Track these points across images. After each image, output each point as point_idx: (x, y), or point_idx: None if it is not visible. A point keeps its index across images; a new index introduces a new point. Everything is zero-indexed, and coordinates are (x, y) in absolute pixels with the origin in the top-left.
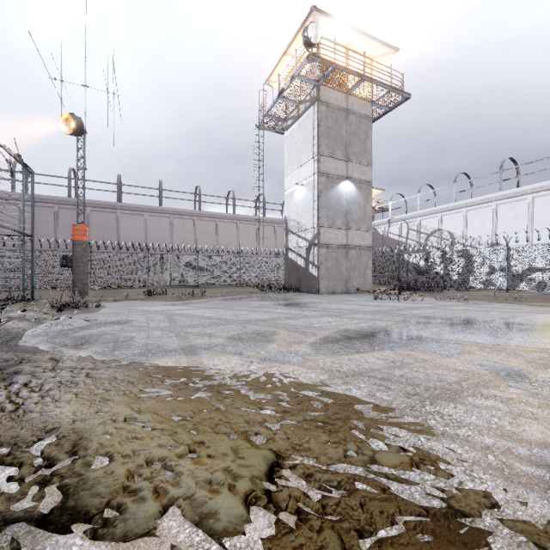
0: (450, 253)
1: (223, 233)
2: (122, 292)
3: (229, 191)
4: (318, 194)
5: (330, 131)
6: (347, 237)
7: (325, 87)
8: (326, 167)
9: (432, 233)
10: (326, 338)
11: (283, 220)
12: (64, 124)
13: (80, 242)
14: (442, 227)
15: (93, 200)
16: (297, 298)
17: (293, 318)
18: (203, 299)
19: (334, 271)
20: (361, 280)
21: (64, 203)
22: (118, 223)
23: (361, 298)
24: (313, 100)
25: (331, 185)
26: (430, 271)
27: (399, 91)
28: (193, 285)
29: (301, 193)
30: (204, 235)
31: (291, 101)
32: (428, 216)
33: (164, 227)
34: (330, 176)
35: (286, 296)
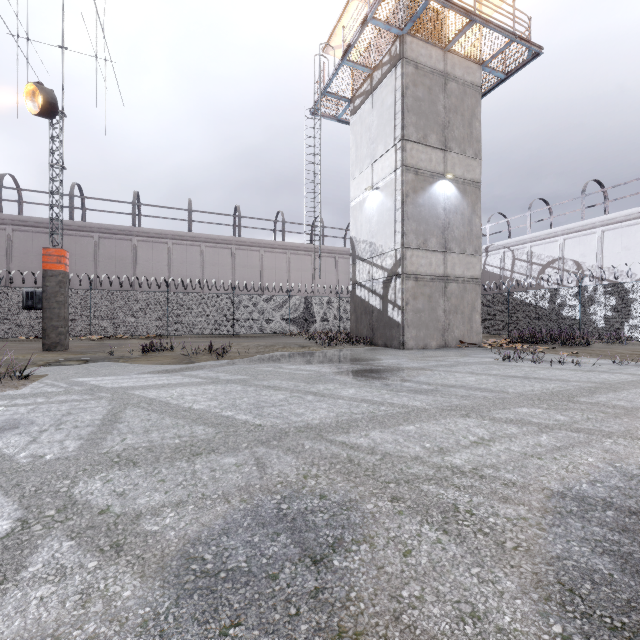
0: (591, 288)
1: (270, 266)
2: (122, 345)
3: (278, 212)
4: (402, 199)
5: (420, 104)
6: (445, 264)
7: (412, 38)
8: (414, 158)
9: (549, 263)
10: (567, 586)
11: (346, 249)
12: (30, 100)
13: (54, 273)
14: (564, 255)
15: (101, 224)
16: (374, 358)
17: (384, 420)
18: (224, 359)
19: (426, 315)
20: (465, 328)
21: (64, 227)
22: (134, 253)
23: (478, 358)
24: (394, 59)
25: (421, 185)
26: (557, 315)
27: (525, 42)
28: (228, 334)
29: (375, 201)
30: (244, 268)
31: (361, 67)
32: (543, 240)
33: (193, 258)
34: (420, 172)
35: (355, 352)
